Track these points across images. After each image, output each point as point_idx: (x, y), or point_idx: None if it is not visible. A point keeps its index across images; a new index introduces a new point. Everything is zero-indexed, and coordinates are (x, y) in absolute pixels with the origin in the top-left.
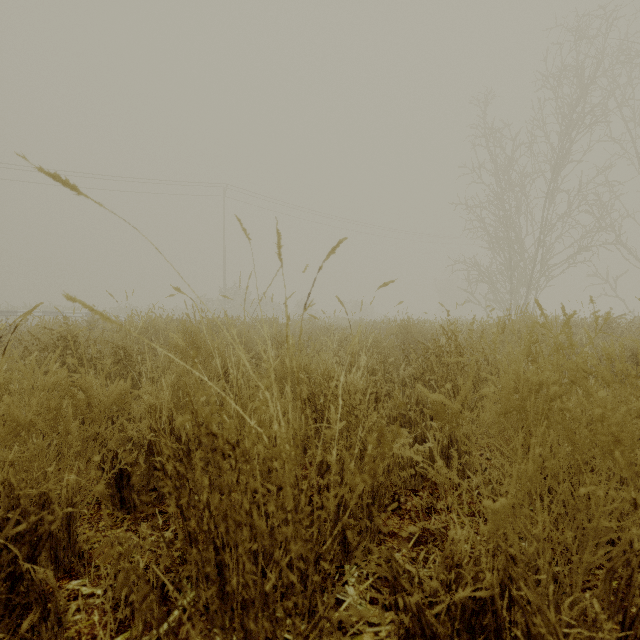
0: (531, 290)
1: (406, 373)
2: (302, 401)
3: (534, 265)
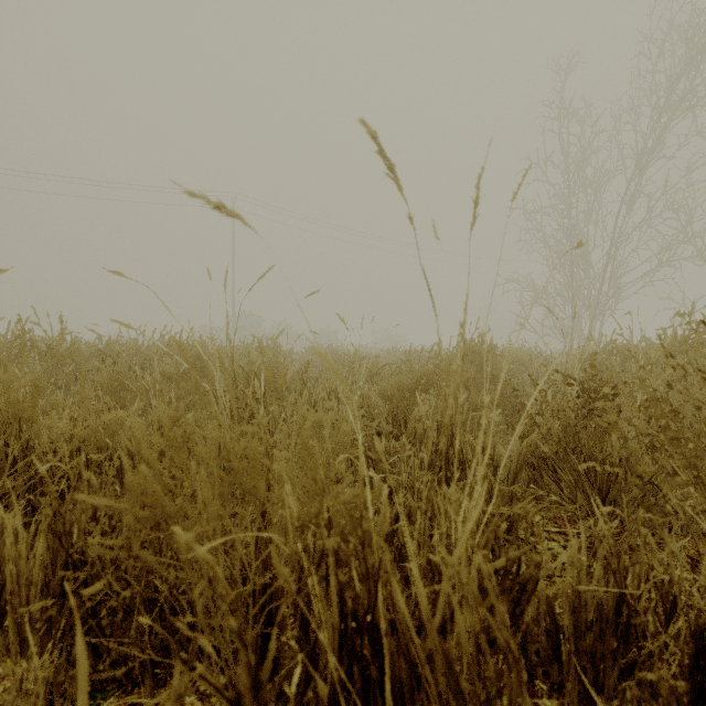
0: (599, 314)
1: (524, 445)
2: None
3: (602, 284)
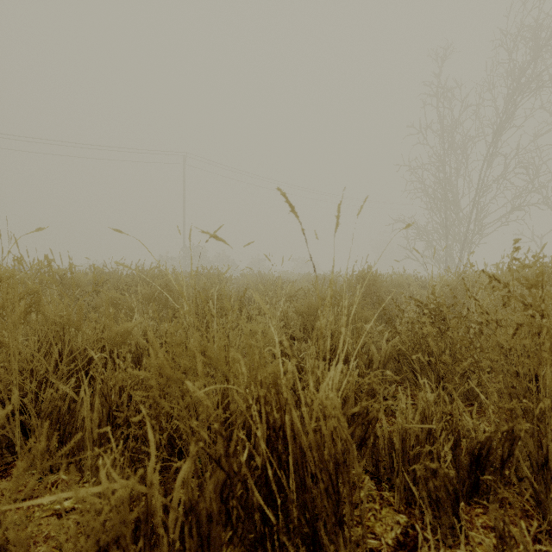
0: (467, 247)
1: (389, 346)
2: (188, 465)
3: (469, 224)
